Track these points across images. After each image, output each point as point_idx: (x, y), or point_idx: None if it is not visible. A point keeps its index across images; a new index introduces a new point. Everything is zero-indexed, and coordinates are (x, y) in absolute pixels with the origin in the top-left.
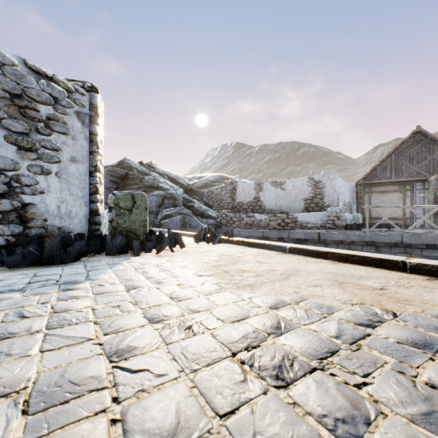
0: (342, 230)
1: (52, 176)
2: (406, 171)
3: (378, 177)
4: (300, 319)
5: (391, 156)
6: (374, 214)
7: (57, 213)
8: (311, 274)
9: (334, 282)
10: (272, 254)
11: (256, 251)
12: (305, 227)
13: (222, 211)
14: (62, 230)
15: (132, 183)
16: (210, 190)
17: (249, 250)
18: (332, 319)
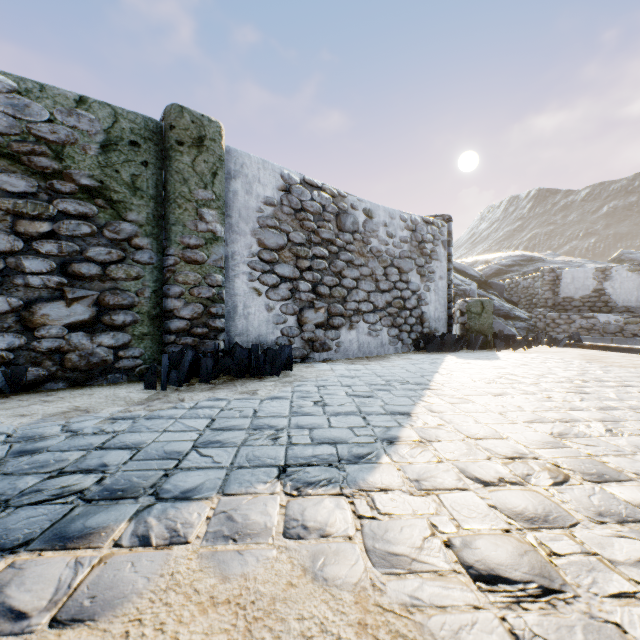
0: None
1: (431, 292)
2: None
3: None
4: None
5: None
6: None
7: (433, 318)
8: None
9: None
10: None
11: (620, 354)
12: None
13: (537, 311)
14: (435, 330)
15: None
16: (513, 281)
17: (610, 353)
18: None
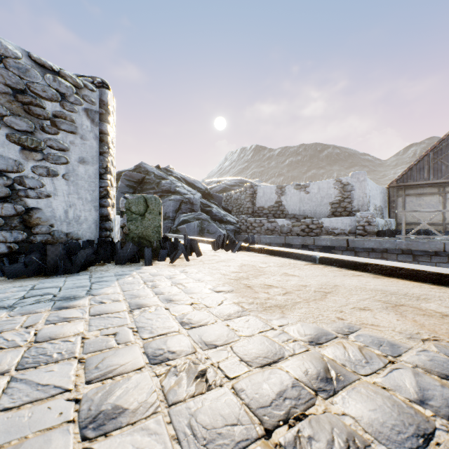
0: (374, 237)
1: (59, 179)
2: (446, 171)
3: (413, 178)
4: (356, 364)
5: (428, 155)
6: (409, 219)
7: (64, 219)
8: (352, 292)
9: (386, 305)
10: (300, 264)
11: (281, 261)
12: (332, 233)
13: (242, 216)
14: (70, 237)
15: (149, 187)
16: (229, 194)
17: (273, 259)
18: (402, 366)
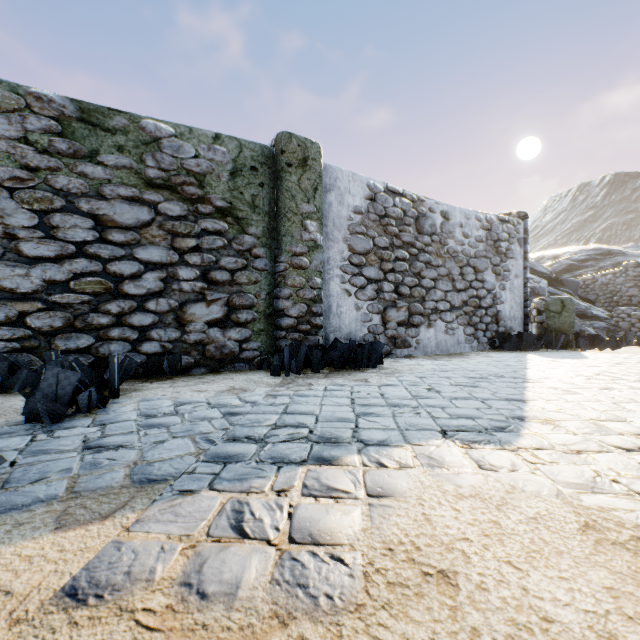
0: None
1: (506, 291)
2: None
3: None
4: None
5: None
6: None
7: (508, 317)
8: None
9: None
10: None
11: None
12: None
13: (619, 309)
14: (510, 329)
15: None
16: (589, 278)
17: None
18: None
